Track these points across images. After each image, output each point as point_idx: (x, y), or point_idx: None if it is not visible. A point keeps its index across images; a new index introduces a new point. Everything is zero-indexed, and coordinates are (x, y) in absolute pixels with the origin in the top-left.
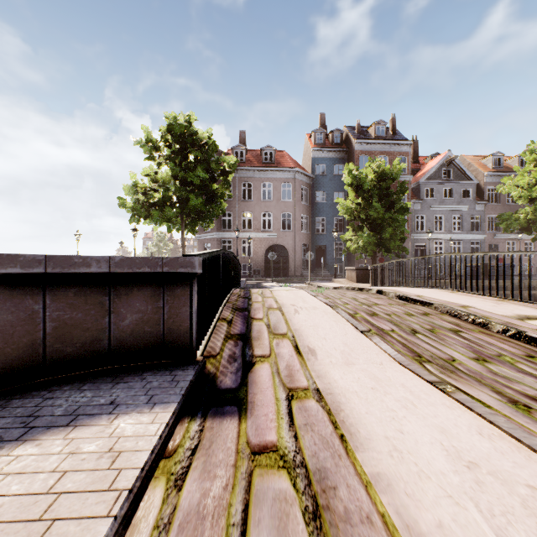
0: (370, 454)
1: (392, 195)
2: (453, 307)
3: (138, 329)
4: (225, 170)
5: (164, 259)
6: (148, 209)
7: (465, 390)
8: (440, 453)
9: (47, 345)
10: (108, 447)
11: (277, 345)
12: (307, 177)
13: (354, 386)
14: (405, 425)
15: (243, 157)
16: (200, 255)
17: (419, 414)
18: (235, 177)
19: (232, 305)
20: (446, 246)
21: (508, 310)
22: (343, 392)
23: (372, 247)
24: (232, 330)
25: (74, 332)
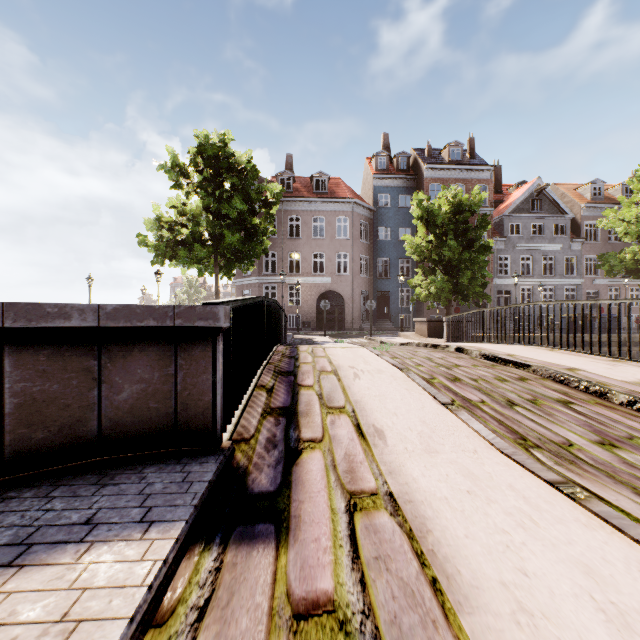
0: (483, 619)
1: (470, 231)
2: (557, 370)
3: (140, 405)
4: (268, 201)
5: (177, 308)
6: (175, 248)
7: (596, 492)
8: (595, 617)
9: (6, 430)
10: (61, 611)
11: (332, 423)
12: (367, 210)
13: (442, 488)
14: (528, 560)
15: (290, 185)
16: (227, 303)
17: (544, 538)
18: (280, 210)
19: (273, 368)
20: (535, 293)
21: (628, 375)
22: (428, 498)
23: (446, 294)
24: (272, 401)
25: (47, 411)
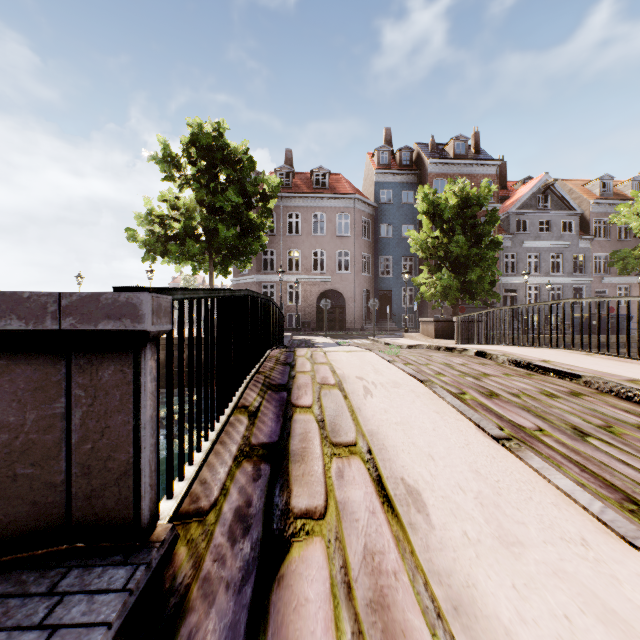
0: None
1: (479, 227)
2: (618, 382)
3: None
4: (265, 194)
5: (65, 298)
6: (166, 243)
7: None
8: None
9: None
10: None
11: (339, 476)
12: (369, 206)
13: None
14: None
15: (289, 181)
16: (169, 291)
17: None
18: (279, 206)
19: (263, 379)
20: (543, 292)
21: None
22: None
23: (454, 292)
24: (254, 433)
25: None
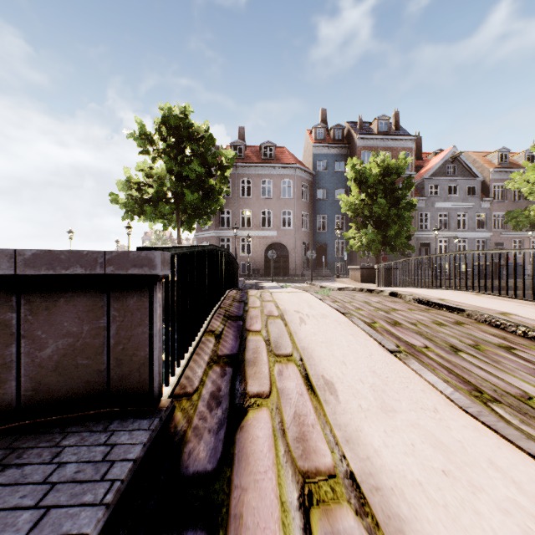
0: None
1: (397, 191)
2: (491, 314)
3: (67, 362)
4: (222, 165)
5: (108, 254)
6: (142, 205)
7: None
8: None
9: None
10: None
11: (279, 374)
12: (308, 174)
13: (412, 466)
14: None
15: (242, 153)
16: (168, 249)
17: None
18: (234, 173)
19: (224, 312)
20: (451, 244)
21: None
22: (398, 484)
23: (376, 245)
24: (220, 348)
25: None
